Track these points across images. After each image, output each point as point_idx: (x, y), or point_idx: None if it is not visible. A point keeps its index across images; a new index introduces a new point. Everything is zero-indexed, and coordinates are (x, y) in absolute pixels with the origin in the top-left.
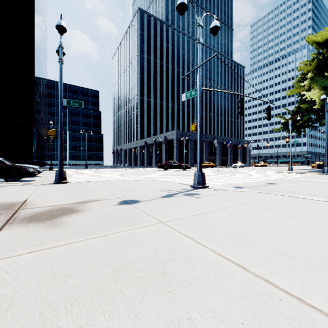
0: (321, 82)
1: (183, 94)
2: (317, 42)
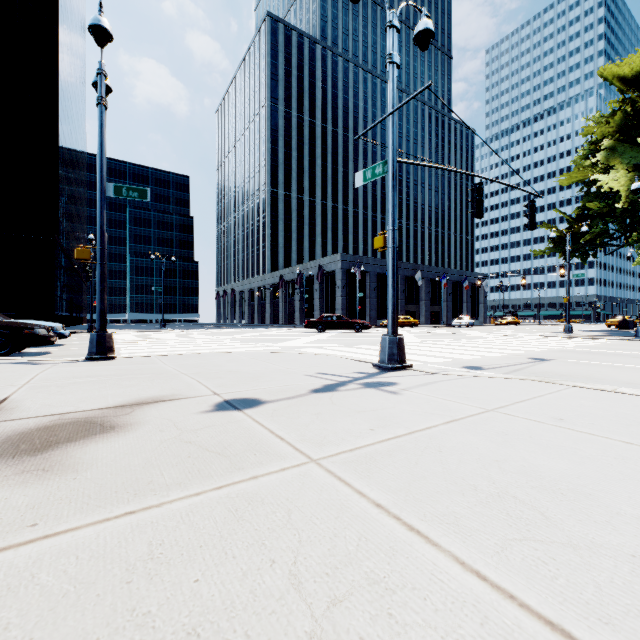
0: (629, 158)
1: (358, 173)
2: (621, 79)
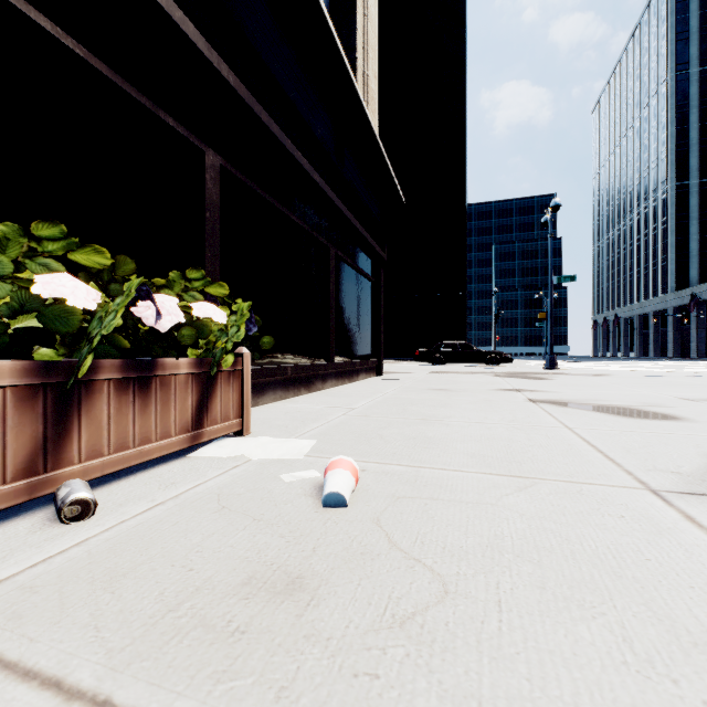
0: None
1: None
2: None
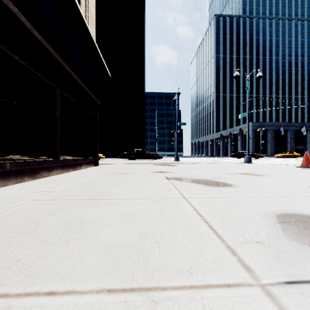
0: None
1: (239, 115)
2: None
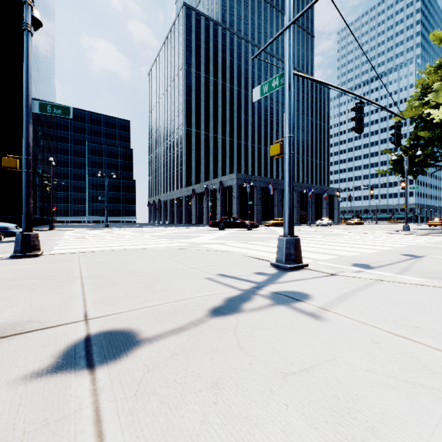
0: None
1: (255, 88)
2: None
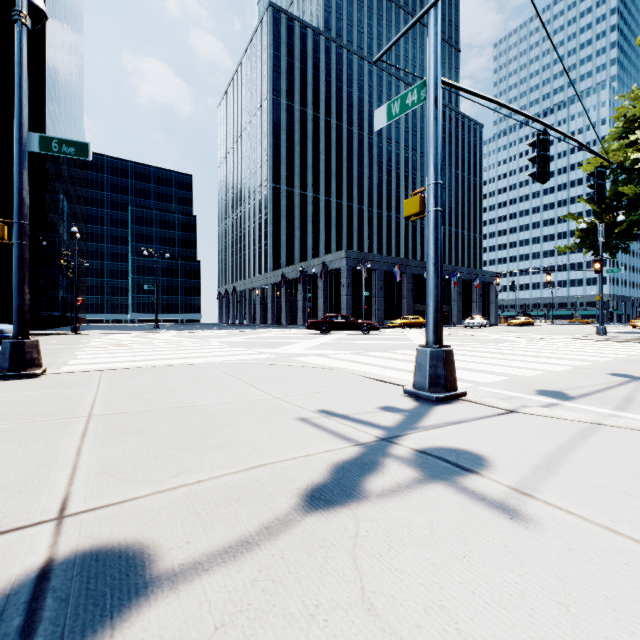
0: None
1: (379, 109)
2: None
